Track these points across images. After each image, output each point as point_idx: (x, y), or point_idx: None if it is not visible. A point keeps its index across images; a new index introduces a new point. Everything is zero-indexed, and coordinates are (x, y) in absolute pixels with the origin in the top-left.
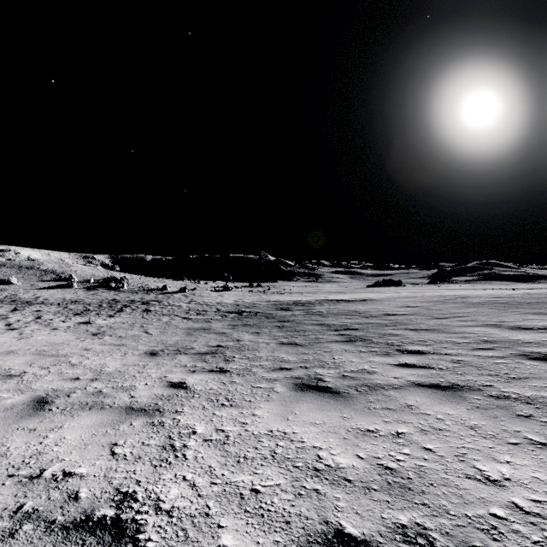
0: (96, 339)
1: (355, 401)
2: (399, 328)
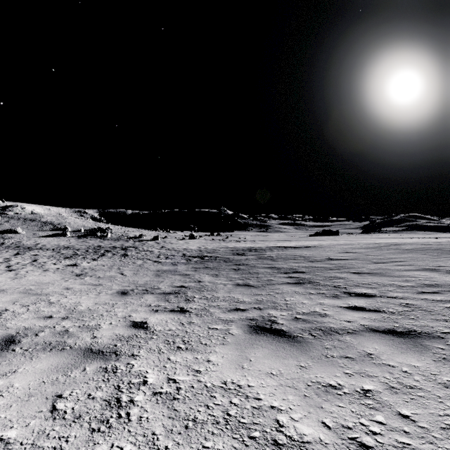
0: (78, 279)
1: (311, 347)
2: (343, 272)
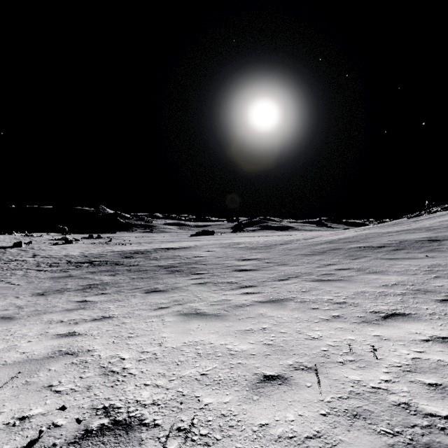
0: None
1: (170, 291)
2: (198, 264)
